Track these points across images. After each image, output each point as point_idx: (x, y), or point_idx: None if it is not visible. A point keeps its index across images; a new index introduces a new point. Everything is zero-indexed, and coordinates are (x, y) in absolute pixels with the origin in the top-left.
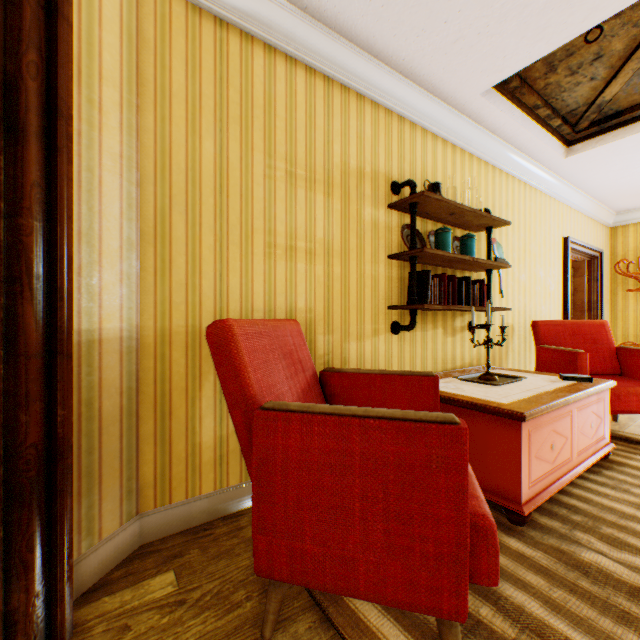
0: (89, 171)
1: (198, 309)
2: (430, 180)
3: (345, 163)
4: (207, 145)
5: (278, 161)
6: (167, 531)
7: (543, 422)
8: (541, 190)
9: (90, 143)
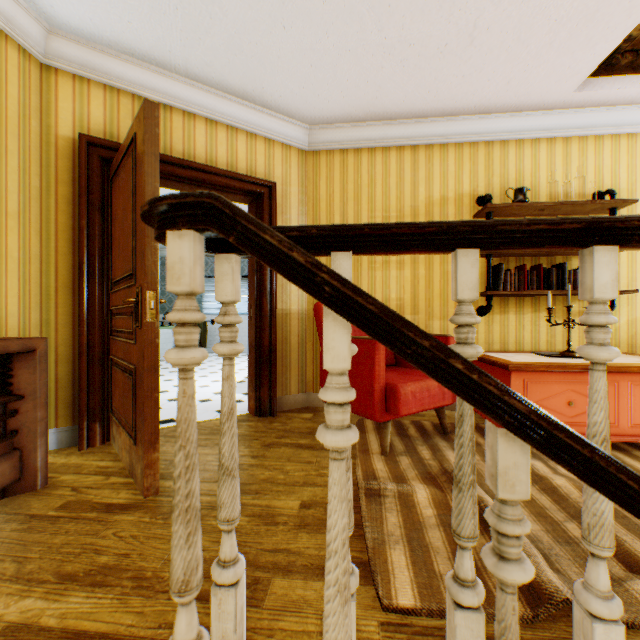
0: None
1: None
2: (528, 181)
3: (429, 197)
4: (336, 217)
5: (377, 212)
6: (318, 405)
7: (551, 380)
8: None
9: None
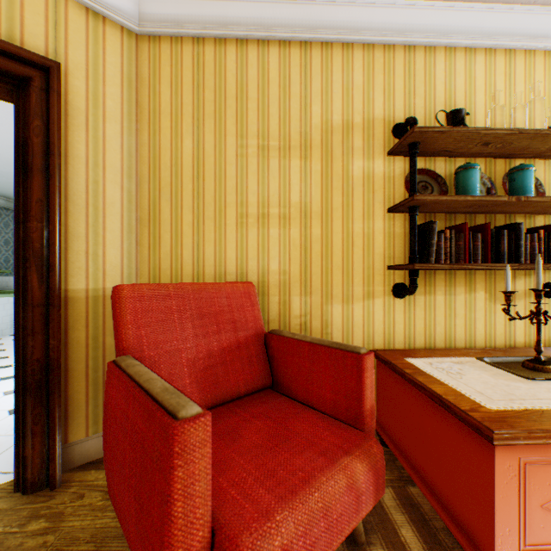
0: (95, 184)
1: (180, 273)
2: (461, 107)
3: (326, 121)
4: (187, 143)
5: (250, 139)
6: None
7: None
8: None
9: (96, 165)
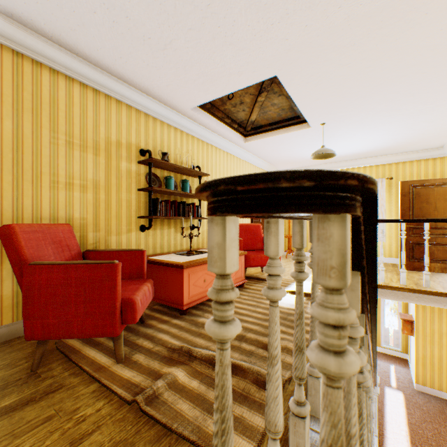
0: None
1: (0, 218)
2: (166, 149)
3: (108, 138)
4: (7, 123)
5: (60, 135)
6: None
7: (199, 269)
8: (237, 156)
9: None
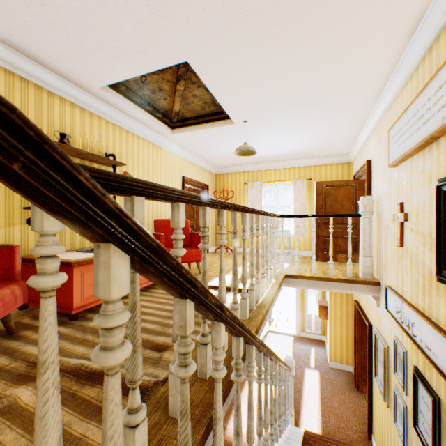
0: None
1: None
2: (69, 131)
3: None
4: None
5: None
6: None
7: None
8: (166, 149)
9: None
